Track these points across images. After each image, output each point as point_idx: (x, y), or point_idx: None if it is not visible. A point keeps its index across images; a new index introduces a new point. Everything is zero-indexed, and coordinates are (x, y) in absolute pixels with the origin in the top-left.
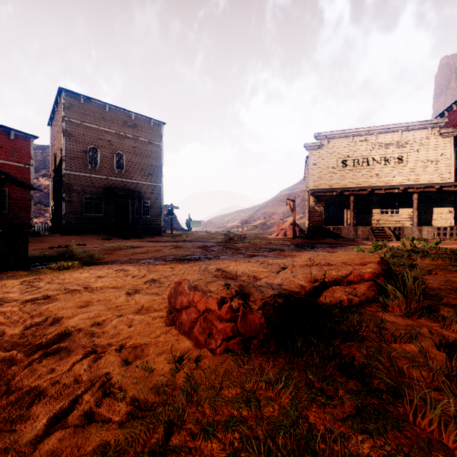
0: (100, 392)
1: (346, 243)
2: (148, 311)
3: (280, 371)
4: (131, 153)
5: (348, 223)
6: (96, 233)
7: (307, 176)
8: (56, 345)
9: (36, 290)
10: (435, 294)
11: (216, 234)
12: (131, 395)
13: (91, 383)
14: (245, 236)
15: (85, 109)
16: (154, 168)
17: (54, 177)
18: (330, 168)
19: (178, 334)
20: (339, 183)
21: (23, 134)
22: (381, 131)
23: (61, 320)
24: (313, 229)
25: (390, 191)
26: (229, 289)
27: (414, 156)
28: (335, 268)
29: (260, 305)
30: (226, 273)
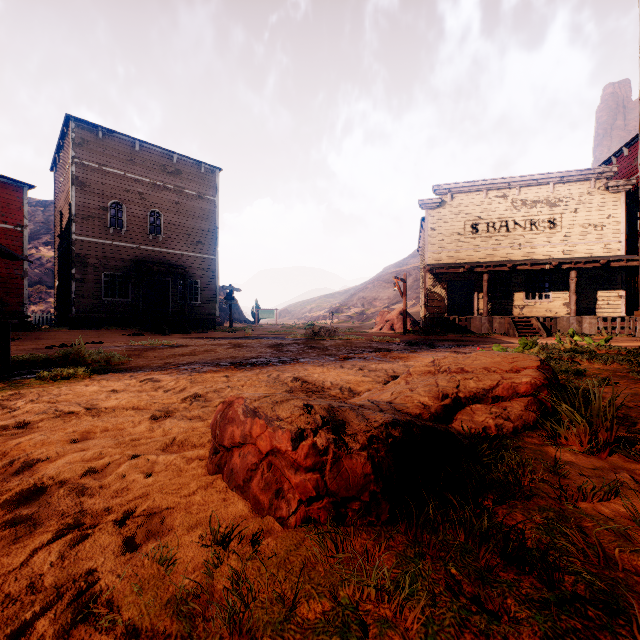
0: (68, 614)
1: (478, 339)
2: (181, 448)
3: (401, 561)
4: (173, 212)
5: (479, 311)
6: (121, 326)
7: (422, 245)
8: (12, 514)
9: (9, 414)
10: (622, 415)
11: (294, 328)
12: (127, 619)
13: (55, 595)
14: (336, 330)
15: (104, 147)
16: (206, 233)
17: (60, 245)
18: (456, 235)
19: (227, 489)
20: (467, 256)
21: (13, 182)
22: (526, 183)
23: (35, 464)
24: (431, 320)
25: (539, 266)
26: (311, 414)
27: (571, 218)
28: (473, 377)
29: (363, 443)
30: (307, 384)
